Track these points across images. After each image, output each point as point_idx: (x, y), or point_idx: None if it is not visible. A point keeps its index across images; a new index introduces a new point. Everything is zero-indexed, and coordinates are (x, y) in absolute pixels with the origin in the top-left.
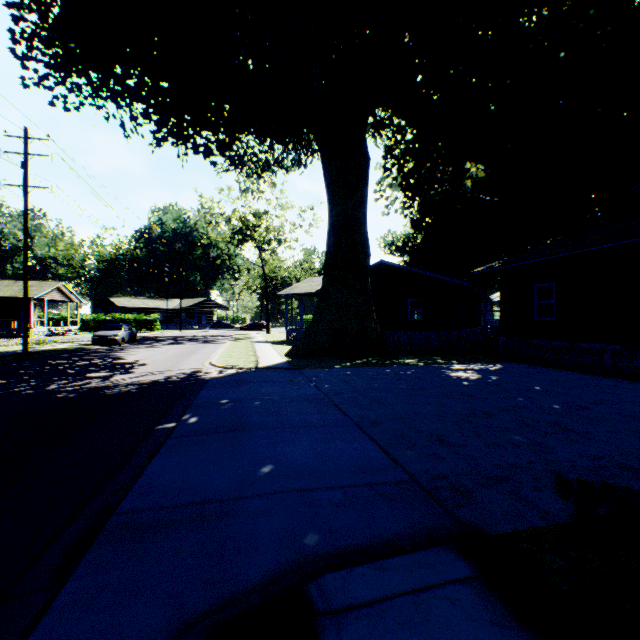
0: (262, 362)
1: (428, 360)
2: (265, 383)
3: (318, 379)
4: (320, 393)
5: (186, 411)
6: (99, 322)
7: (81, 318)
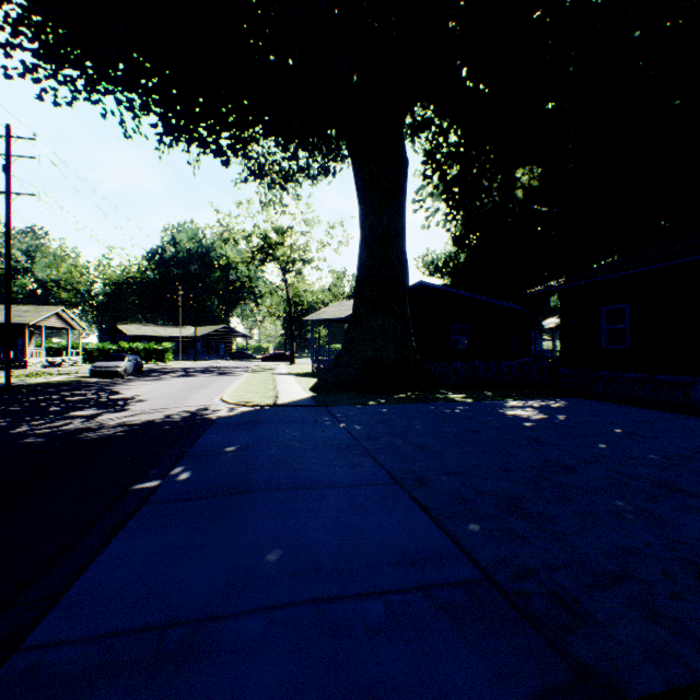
0: (282, 398)
1: (477, 395)
2: (283, 424)
3: (348, 419)
4: (350, 437)
5: (177, 463)
6: (104, 352)
7: (84, 347)
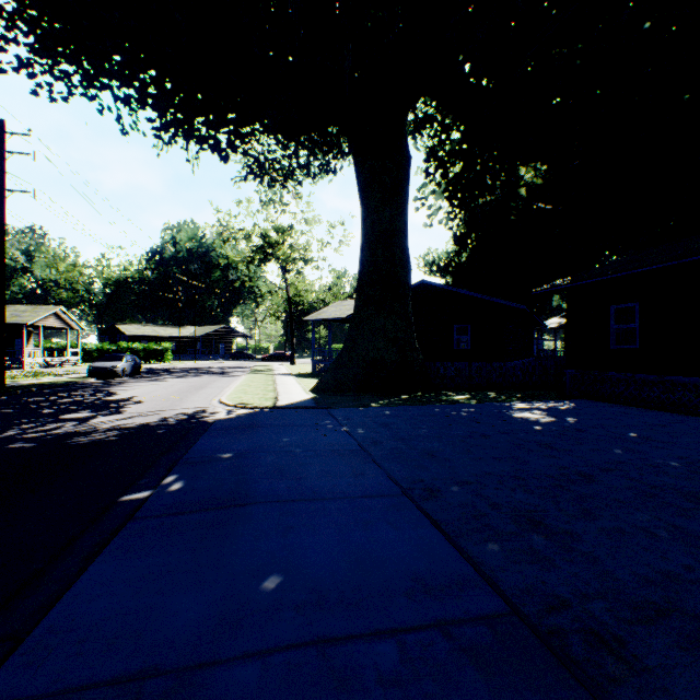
0: (282, 399)
1: (482, 397)
2: (283, 428)
3: (350, 422)
4: (353, 442)
5: (170, 471)
6: (103, 352)
7: (83, 347)
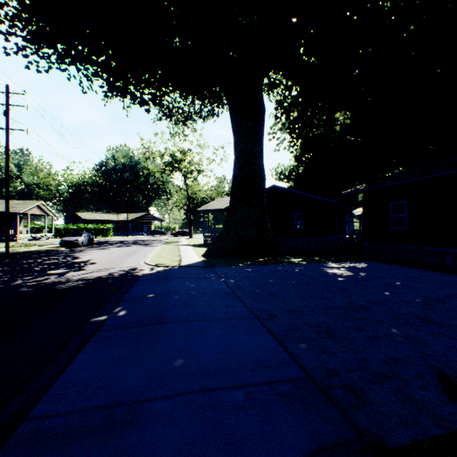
0: (184, 261)
1: (309, 259)
2: (184, 279)
3: (226, 275)
4: (227, 288)
5: (118, 304)
6: (68, 230)
7: (55, 227)
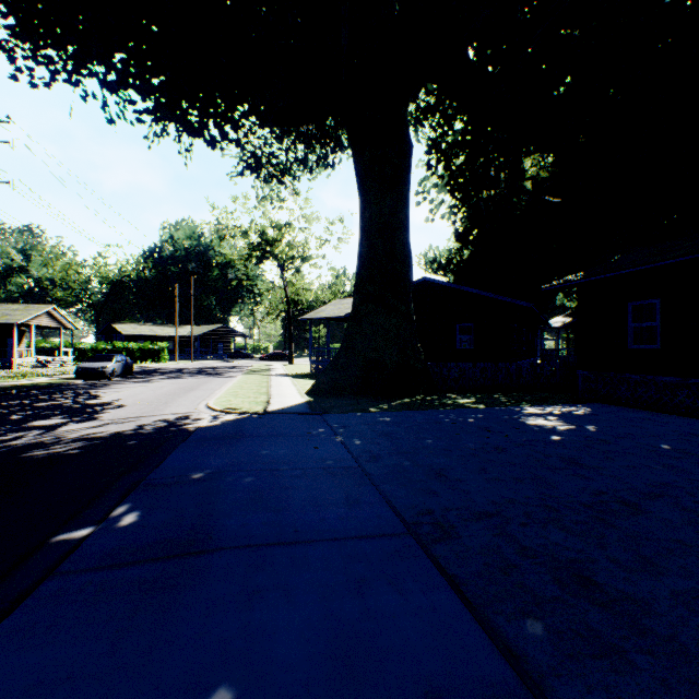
0: (274, 403)
1: (488, 400)
2: (270, 438)
3: (346, 430)
4: (348, 457)
5: (125, 498)
6: (98, 352)
7: (77, 347)
